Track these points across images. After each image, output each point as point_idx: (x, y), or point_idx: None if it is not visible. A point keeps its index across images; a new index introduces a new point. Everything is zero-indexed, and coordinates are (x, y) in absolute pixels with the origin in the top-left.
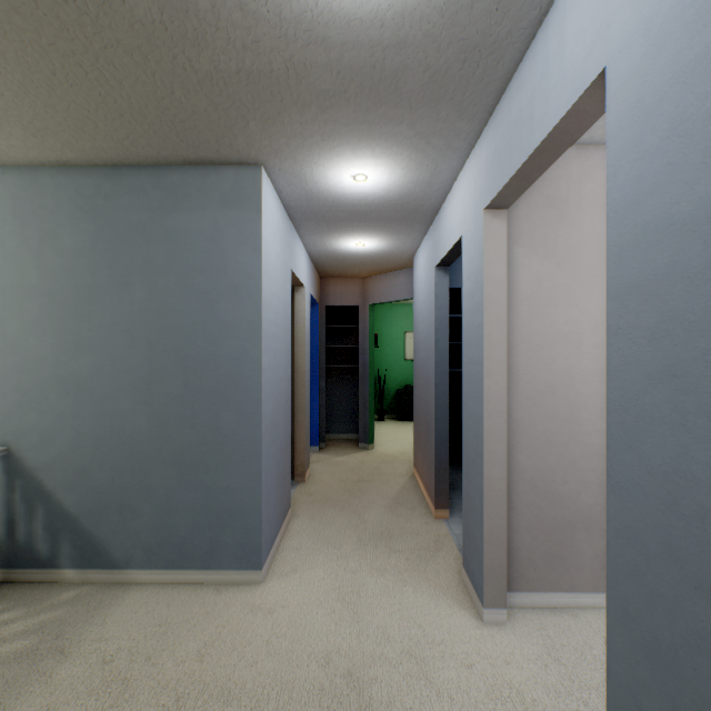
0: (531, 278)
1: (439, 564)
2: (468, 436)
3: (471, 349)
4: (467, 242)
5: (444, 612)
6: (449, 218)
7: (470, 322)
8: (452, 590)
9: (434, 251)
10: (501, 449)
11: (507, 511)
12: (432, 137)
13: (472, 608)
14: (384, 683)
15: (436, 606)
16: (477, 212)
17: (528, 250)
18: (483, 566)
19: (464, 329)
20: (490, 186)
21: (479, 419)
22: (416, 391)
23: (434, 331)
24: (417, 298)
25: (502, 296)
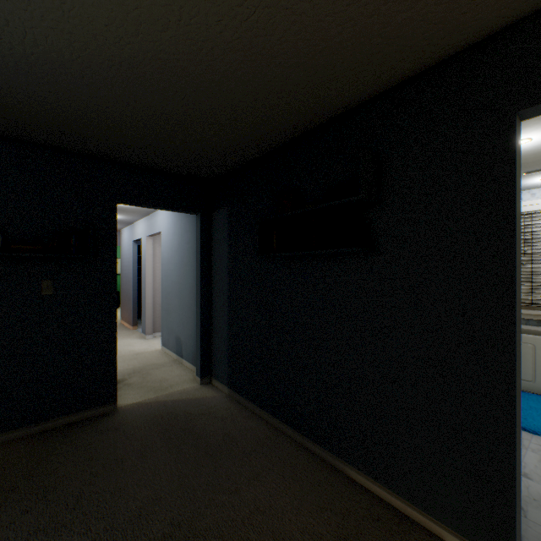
0: (160, 253)
1: (134, 336)
2: (143, 294)
3: (144, 271)
4: (143, 241)
5: (136, 340)
6: (138, 229)
7: (144, 263)
8: (139, 338)
9: (132, 235)
10: (152, 295)
11: (154, 312)
12: (133, 215)
13: (144, 338)
14: (122, 348)
15: (134, 340)
16: (145, 235)
17: (159, 246)
18: (147, 325)
19: (142, 265)
20: (148, 232)
21: (146, 289)
22: (123, 287)
23: (132, 264)
24: (124, 248)
25: (152, 258)
